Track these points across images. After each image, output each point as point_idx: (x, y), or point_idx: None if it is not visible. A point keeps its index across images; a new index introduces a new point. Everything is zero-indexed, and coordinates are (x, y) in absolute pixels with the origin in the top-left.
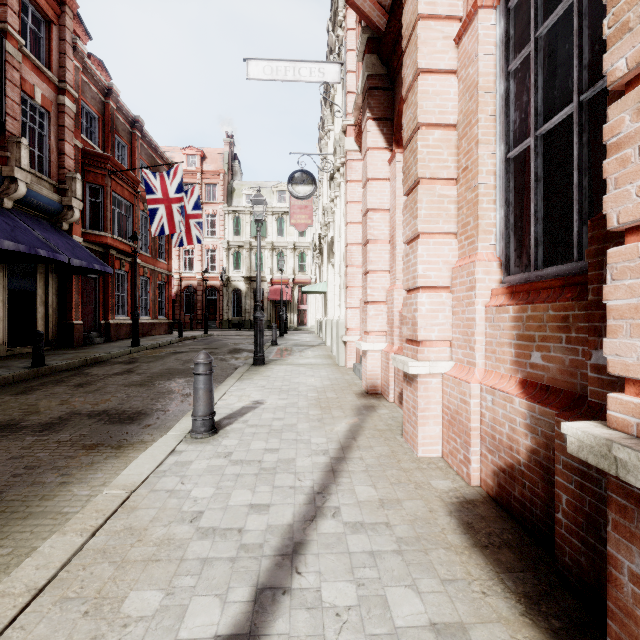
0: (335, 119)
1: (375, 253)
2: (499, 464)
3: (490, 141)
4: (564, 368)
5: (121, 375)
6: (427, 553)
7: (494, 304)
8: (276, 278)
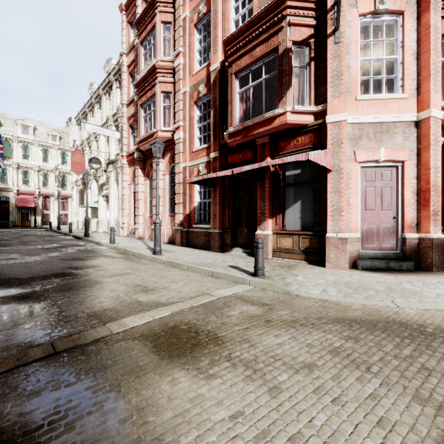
0: (110, 140)
1: (141, 203)
2: (169, 238)
3: (168, 194)
4: (175, 224)
5: (29, 242)
6: (162, 244)
7: (168, 217)
8: (22, 190)
